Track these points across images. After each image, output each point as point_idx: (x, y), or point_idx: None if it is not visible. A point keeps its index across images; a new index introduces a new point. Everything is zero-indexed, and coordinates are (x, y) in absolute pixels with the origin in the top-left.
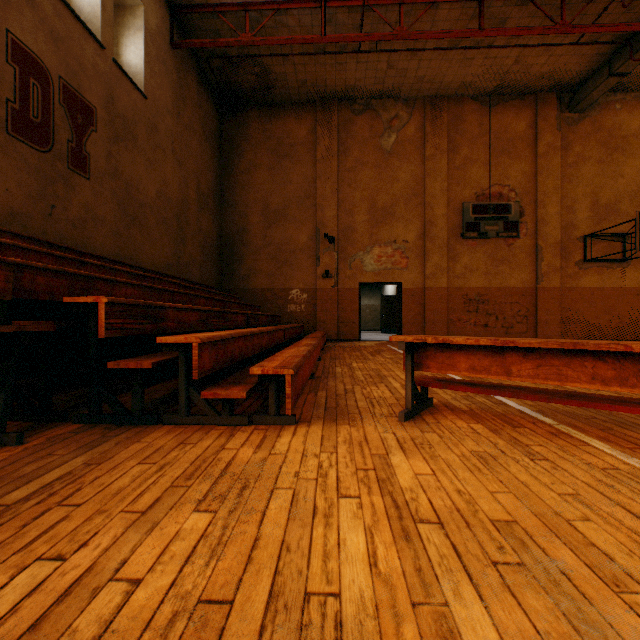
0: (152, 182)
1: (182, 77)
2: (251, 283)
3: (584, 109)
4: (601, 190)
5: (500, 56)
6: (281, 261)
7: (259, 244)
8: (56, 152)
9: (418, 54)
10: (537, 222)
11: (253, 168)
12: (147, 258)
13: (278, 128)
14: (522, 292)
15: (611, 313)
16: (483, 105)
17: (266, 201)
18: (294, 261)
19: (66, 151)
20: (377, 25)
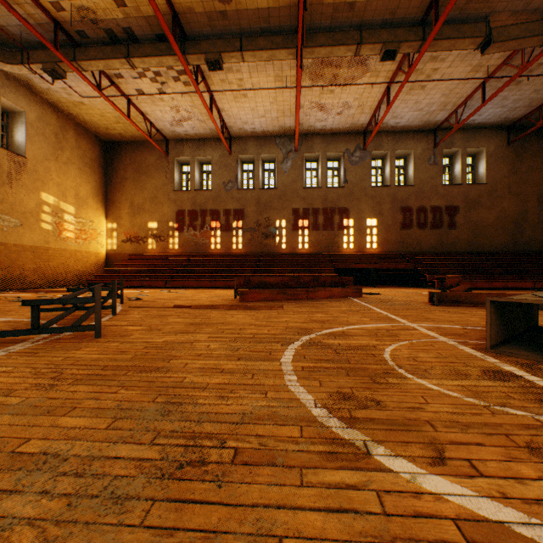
0: (490, 215)
1: (518, 151)
2: None
3: None
4: None
5: None
6: None
7: None
8: (443, 227)
9: None
10: None
11: None
12: (487, 247)
13: None
14: None
15: None
16: None
17: None
18: None
19: (446, 225)
20: None
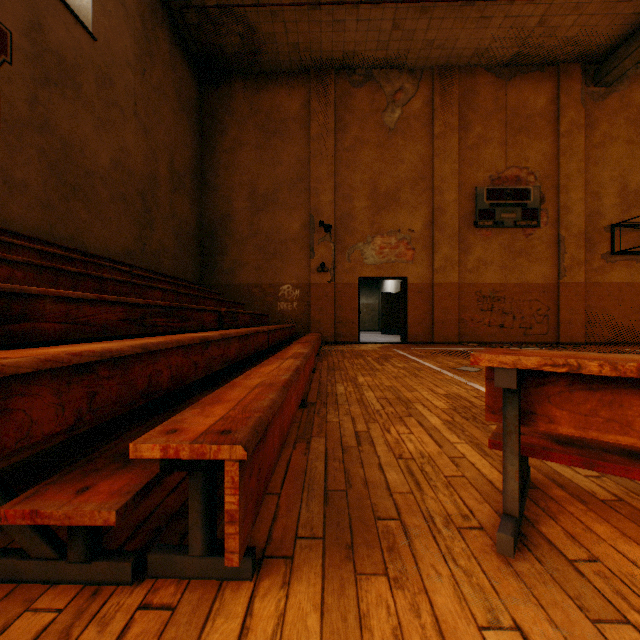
0: (104, 147)
1: (149, 28)
2: (236, 278)
3: (612, 82)
4: (630, 174)
5: (523, 14)
6: (270, 253)
7: (245, 233)
8: None
9: (429, 10)
10: (559, 209)
11: (238, 146)
12: (97, 241)
13: (267, 101)
14: (542, 288)
15: None
16: (498, 77)
17: (253, 184)
18: (285, 253)
19: None
20: None
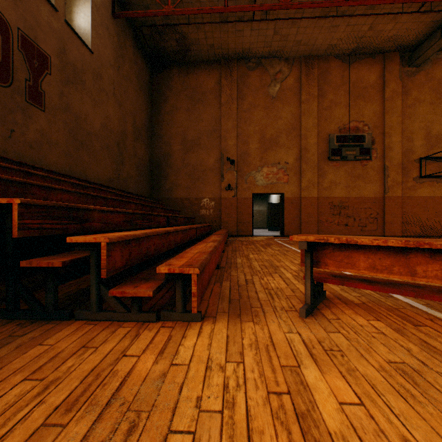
0: (97, 117)
1: (121, 40)
2: (173, 194)
3: (420, 64)
4: (432, 124)
5: (358, 24)
6: (195, 178)
7: (179, 165)
8: (15, 88)
9: (297, 23)
10: (384, 148)
11: (175, 110)
12: (93, 174)
13: (193, 80)
14: (373, 200)
15: (440, 216)
16: (344, 62)
17: (184, 134)
18: (205, 178)
19: (24, 87)
20: None
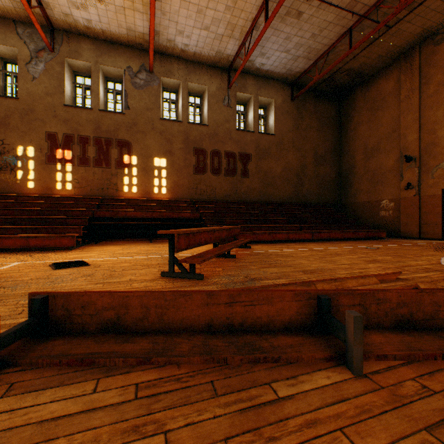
0: (278, 166)
1: (300, 109)
2: (356, 199)
3: None
4: None
5: None
6: (374, 182)
7: (361, 173)
8: (237, 174)
9: None
10: None
11: (357, 126)
12: (275, 197)
13: (372, 92)
14: None
15: None
16: None
17: (365, 144)
18: (383, 180)
19: (240, 173)
20: (398, 2)
